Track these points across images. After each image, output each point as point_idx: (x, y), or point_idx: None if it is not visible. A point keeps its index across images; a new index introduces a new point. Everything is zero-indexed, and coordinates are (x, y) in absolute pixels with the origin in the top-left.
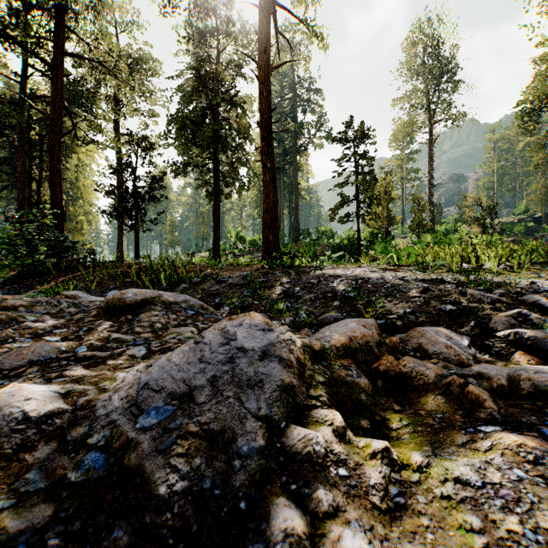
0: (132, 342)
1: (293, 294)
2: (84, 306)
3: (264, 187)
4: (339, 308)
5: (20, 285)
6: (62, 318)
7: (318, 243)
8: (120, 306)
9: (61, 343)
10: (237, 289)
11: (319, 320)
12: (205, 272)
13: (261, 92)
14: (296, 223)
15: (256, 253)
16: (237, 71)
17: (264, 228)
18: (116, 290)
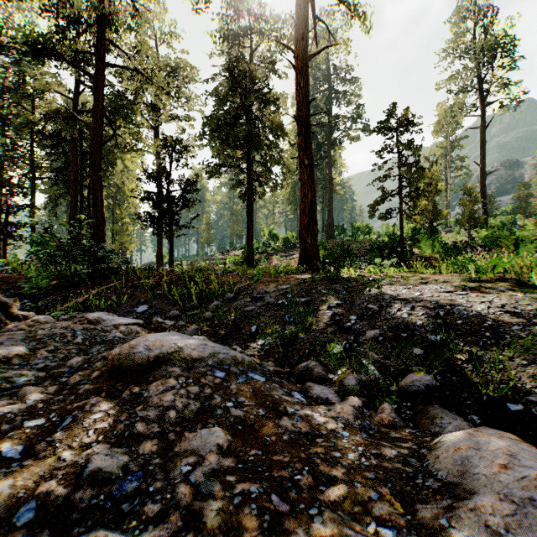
0: (120, 477)
1: (349, 327)
2: (101, 339)
3: (301, 185)
4: (425, 363)
5: (57, 296)
6: (57, 379)
7: (354, 240)
8: (128, 364)
9: (2, 488)
10: (276, 311)
11: (402, 387)
12: (238, 286)
13: (298, 84)
14: (330, 219)
15: (289, 251)
16: (271, 67)
17: (301, 230)
18: (146, 305)
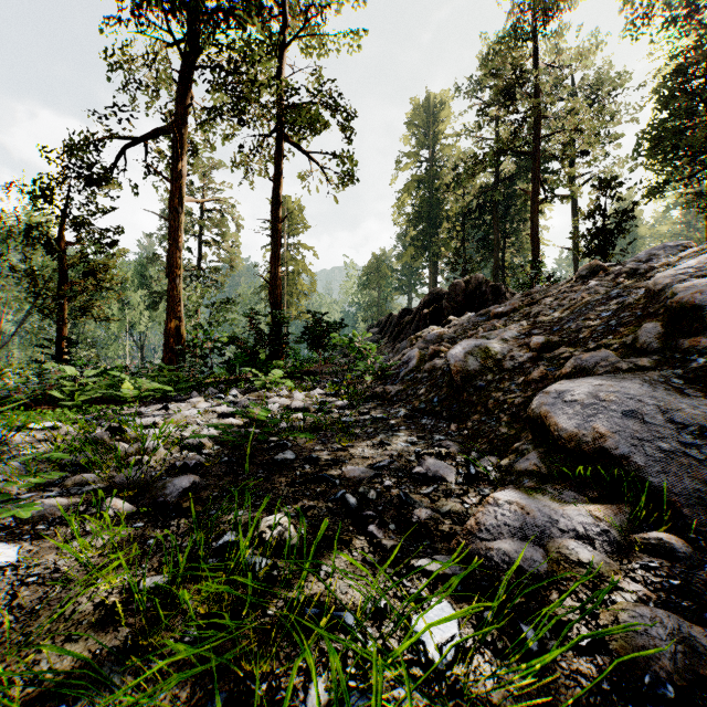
0: None
1: None
2: None
3: None
4: None
5: None
6: None
7: None
8: None
9: None
10: None
11: None
12: None
13: None
14: None
15: None
16: None
17: None
18: None
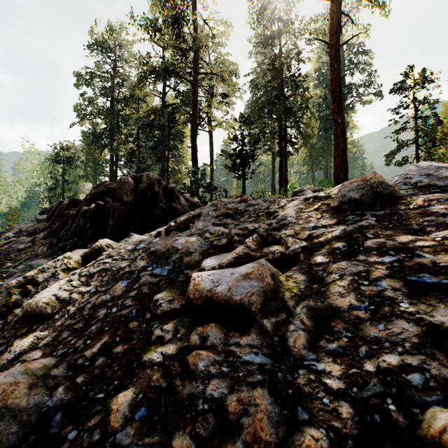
0: None
1: None
2: None
3: (335, 138)
4: None
5: None
6: None
7: None
8: None
9: None
10: None
11: None
12: None
13: (332, 66)
14: None
15: None
16: (298, 54)
17: (335, 169)
18: None
